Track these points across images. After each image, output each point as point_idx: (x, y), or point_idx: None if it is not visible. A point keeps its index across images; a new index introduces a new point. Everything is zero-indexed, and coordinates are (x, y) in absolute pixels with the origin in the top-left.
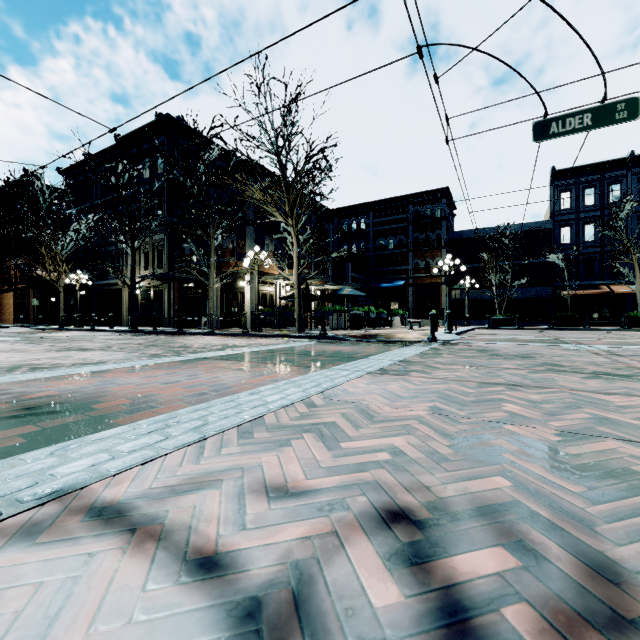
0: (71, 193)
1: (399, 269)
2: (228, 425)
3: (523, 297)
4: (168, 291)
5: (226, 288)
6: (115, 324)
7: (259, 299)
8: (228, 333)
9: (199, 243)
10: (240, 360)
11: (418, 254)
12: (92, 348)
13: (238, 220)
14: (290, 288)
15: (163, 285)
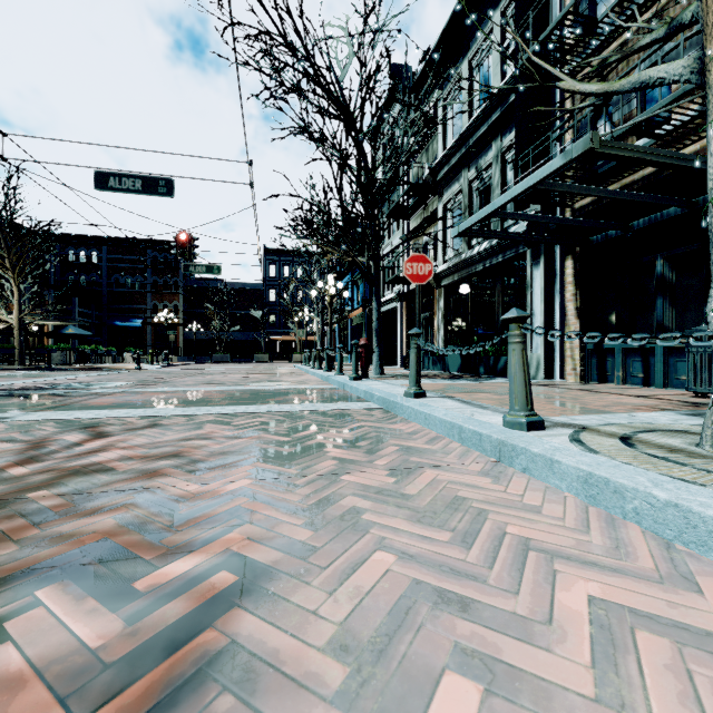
0: None
1: (137, 308)
2: (32, 381)
3: (245, 339)
4: None
5: None
6: None
7: None
8: None
9: None
10: None
11: (157, 296)
12: None
13: None
14: None
15: None
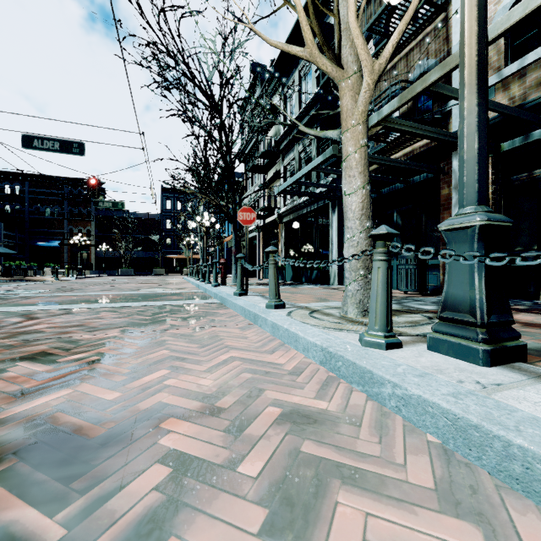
0: None
1: (56, 231)
2: None
3: (146, 257)
4: None
5: None
6: None
7: None
8: None
9: None
10: None
11: (72, 222)
12: None
13: None
14: None
15: None
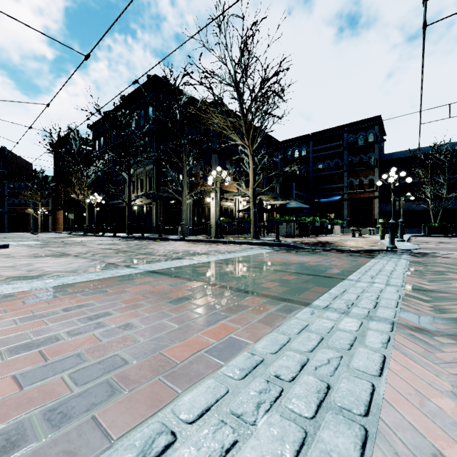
0: (96, 141)
1: (335, 187)
2: None
3: (454, 208)
4: (156, 207)
5: (197, 204)
6: (122, 231)
7: (222, 212)
8: (195, 239)
9: (177, 170)
10: (188, 277)
11: (352, 174)
12: (71, 254)
13: (204, 148)
14: (246, 203)
15: (152, 203)
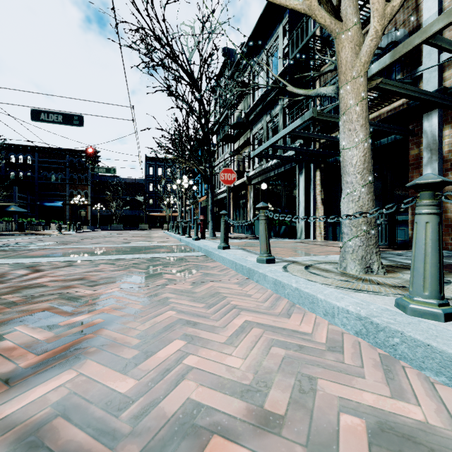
0: None
1: (59, 194)
2: None
3: (133, 215)
4: None
5: None
6: None
7: None
8: None
9: None
10: None
11: (73, 186)
12: None
13: None
14: None
15: None
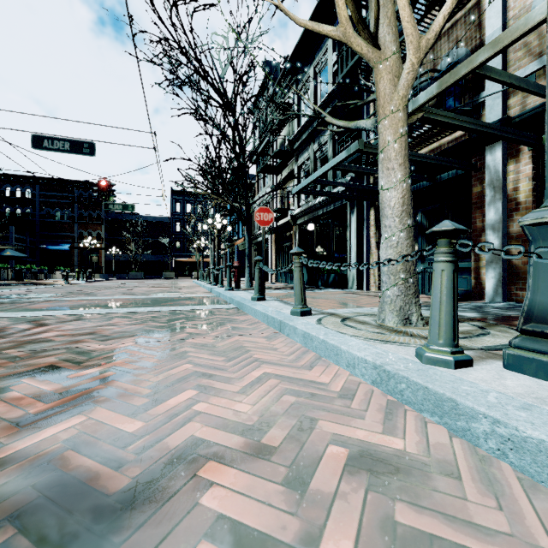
0: None
1: (66, 235)
2: None
3: (156, 260)
4: None
5: None
6: None
7: None
8: None
9: None
10: None
11: (83, 226)
12: None
13: None
14: None
15: None
